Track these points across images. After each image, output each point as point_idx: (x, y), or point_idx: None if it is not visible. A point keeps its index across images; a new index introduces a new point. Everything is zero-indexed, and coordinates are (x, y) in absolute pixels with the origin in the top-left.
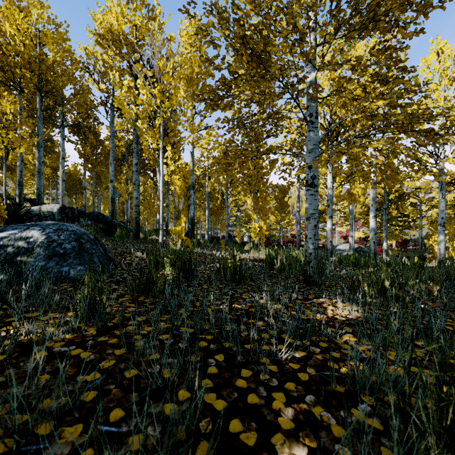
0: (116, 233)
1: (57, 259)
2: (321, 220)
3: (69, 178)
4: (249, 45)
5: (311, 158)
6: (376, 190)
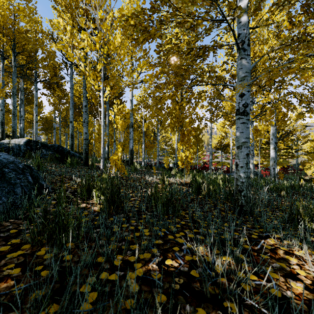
0: (67, 161)
1: None
2: (226, 152)
3: (46, 121)
4: None
5: (243, 86)
6: (275, 127)
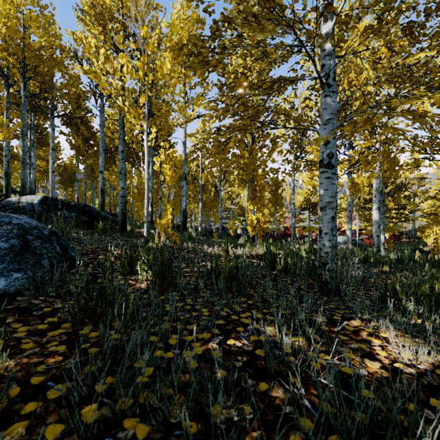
0: (98, 226)
1: None
2: (315, 213)
3: (64, 171)
4: None
5: (328, 131)
6: (380, 180)
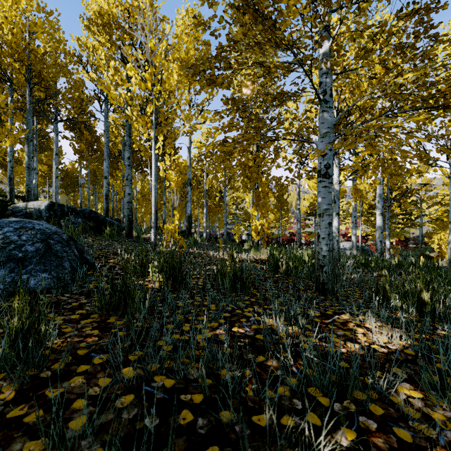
0: (105, 232)
1: (13, 265)
2: None
3: (66, 175)
4: (252, 1)
5: (325, 144)
6: (383, 186)
